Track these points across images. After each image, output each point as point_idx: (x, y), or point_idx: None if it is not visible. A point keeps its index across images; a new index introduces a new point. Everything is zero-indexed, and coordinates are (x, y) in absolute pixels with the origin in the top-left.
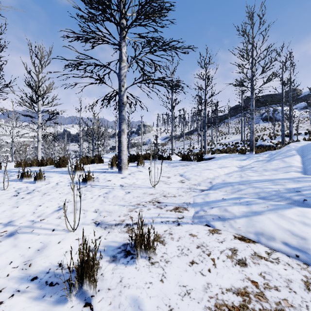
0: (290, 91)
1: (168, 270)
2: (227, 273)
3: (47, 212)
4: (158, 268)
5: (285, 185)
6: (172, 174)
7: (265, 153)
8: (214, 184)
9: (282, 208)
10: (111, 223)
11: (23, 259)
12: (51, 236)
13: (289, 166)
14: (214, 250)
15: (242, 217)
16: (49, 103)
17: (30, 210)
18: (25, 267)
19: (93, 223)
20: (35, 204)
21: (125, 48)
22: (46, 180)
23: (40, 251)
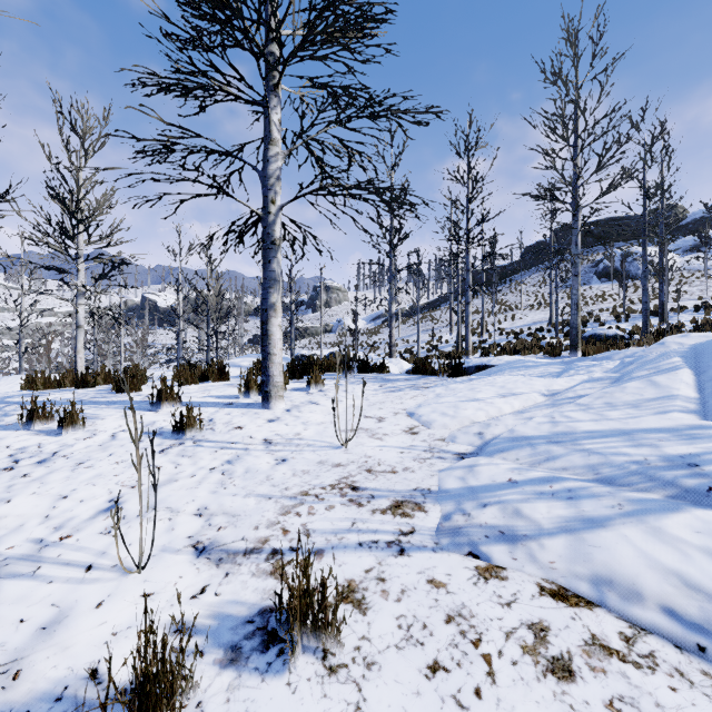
0: (662, 210)
1: (373, 693)
2: (523, 702)
3: (80, 515)
4: (345, 685)
5: (661, 447)
6: (390, 411)
7: (606, 355)
8: (489, 439)
9: (657, 511)
10: (235, 547)
11: (1, 657)
12: (81, 587)
13: (667, 398)
14: (490, 630)
15: (559, 534)
16: (103, 238)
17: (38, 509)
18: (1, 682)
19: (190, 547)
20: (52, 494)
21: (277, 111)
22: (89, 425)
23: (48, 632)
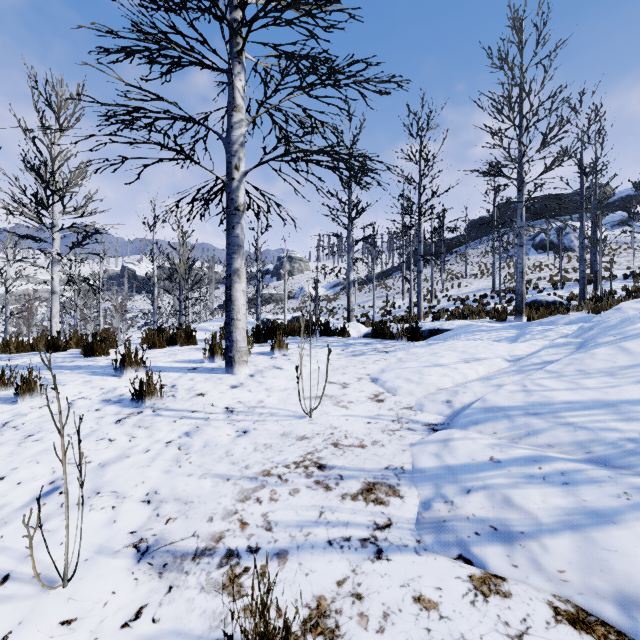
0: (596, 187)
1: None
2: None
3: (12, 501)
4: None
5: None
6: (353, 377)
7: (551, 320)
8: (458, 407)
9: None
10: (183, 547)
11: None
12: None
13: None
14: None
15: (562, 532)
16: (77, 209)
17: None
18: None
19: (131, 547)
20: None
21: (241, 78)
22: (48, 392)
23: None
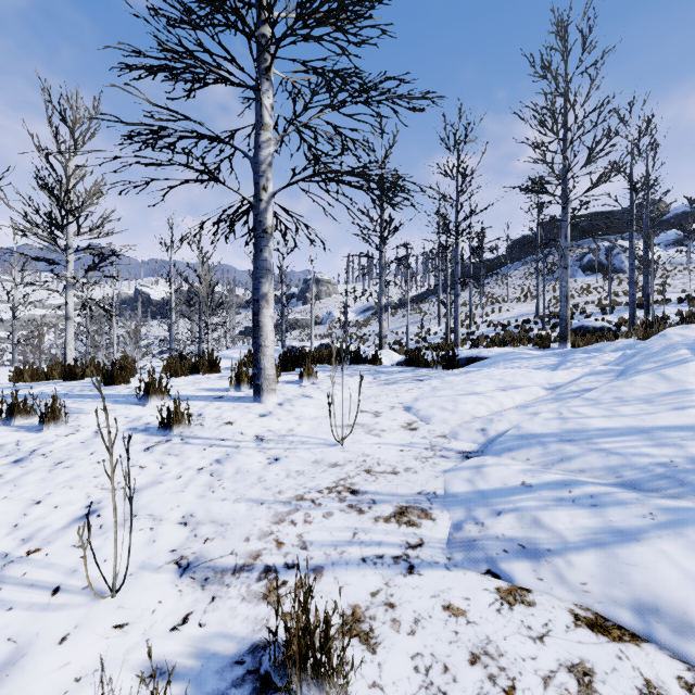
0: (648, 204)
1: None
2: None
3: (52, 523)
4: None
5: (686, 447)
6: (386, 405)
7: (597, 347)
8: (493, 435)
9: None
10: (223, 563)
11: None
12: (44, 616)
13: (682, 392)
14: (524, 675)
15: (587, 549)
16: (93, 229)
17: (7, 517)
18: None
19: (173, 563)
20: (25, 498)
21: (269, 96)
22: (72, 421)
23: None
